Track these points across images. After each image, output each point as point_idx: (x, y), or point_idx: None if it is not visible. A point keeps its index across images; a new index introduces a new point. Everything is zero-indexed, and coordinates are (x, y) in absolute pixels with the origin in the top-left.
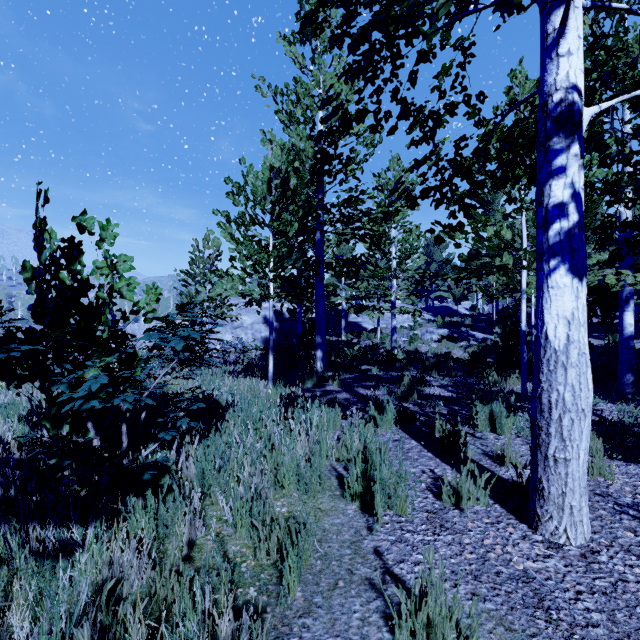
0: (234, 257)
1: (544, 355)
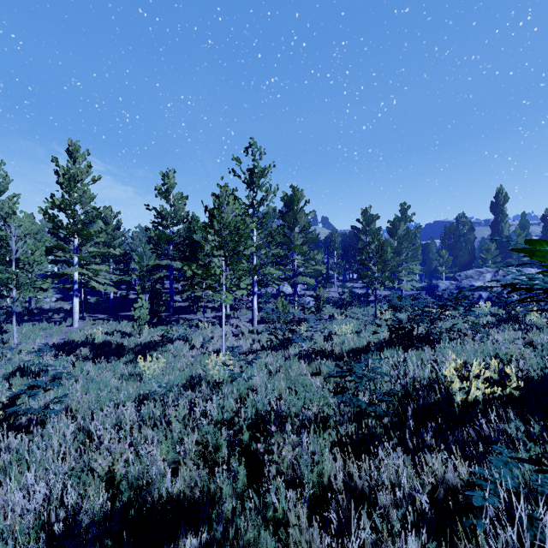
0: None
1: (73, 307)
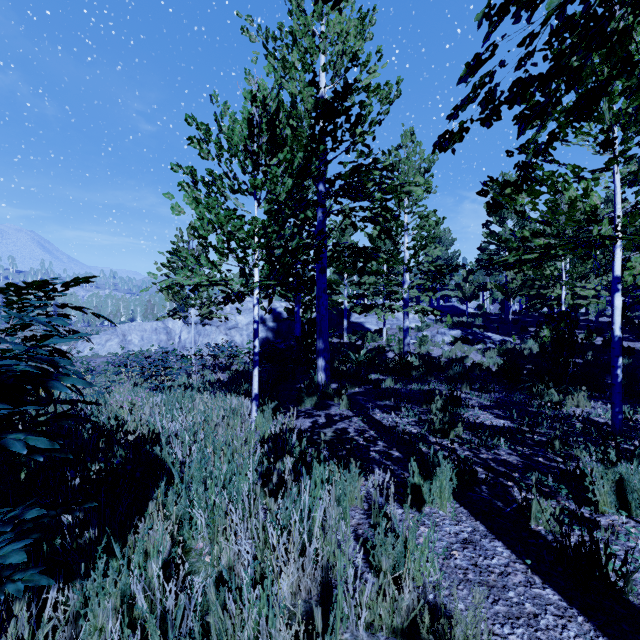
0: (197, 228)
1: None
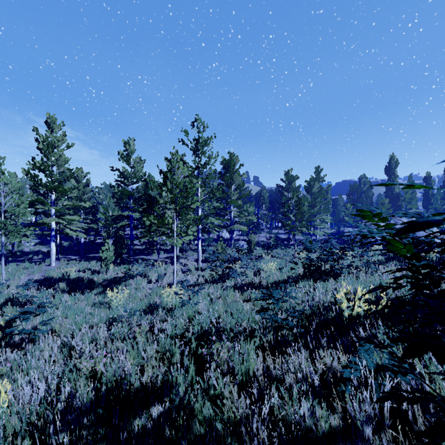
0: None
1: (51, 250)
